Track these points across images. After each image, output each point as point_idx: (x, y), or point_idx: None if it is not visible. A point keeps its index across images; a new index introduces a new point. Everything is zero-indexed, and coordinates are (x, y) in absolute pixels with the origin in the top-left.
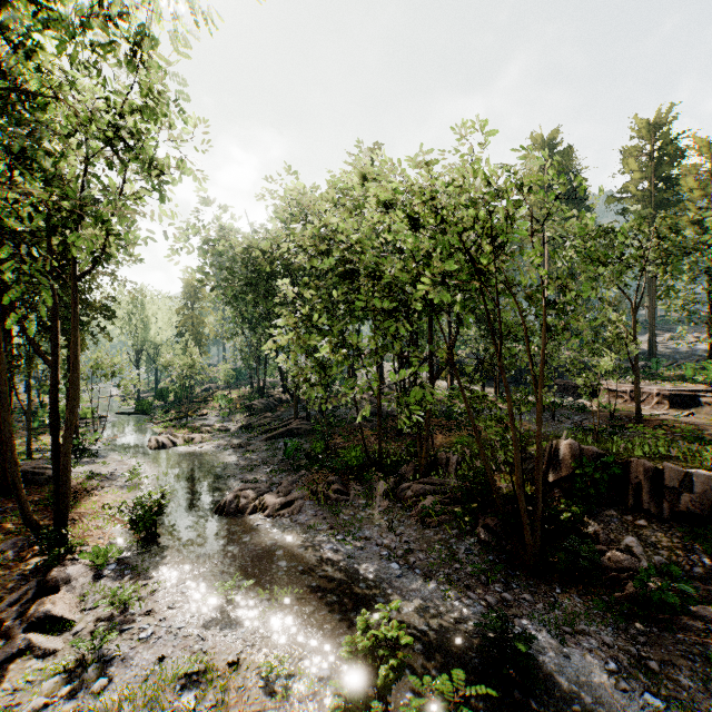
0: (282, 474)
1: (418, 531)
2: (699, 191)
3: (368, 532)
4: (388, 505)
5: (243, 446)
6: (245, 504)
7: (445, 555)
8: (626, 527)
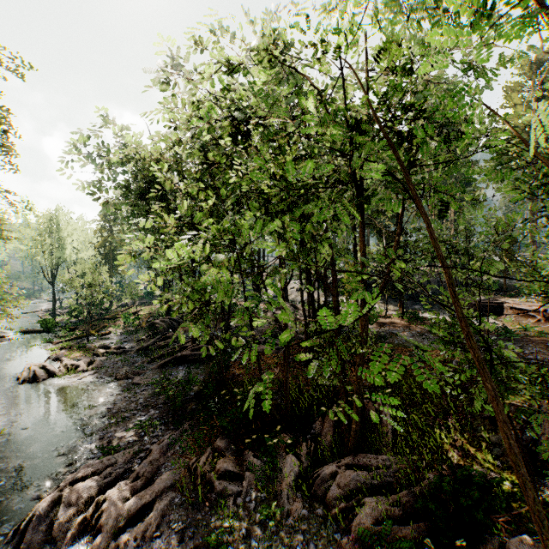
0: (158, 428)
1: None
2: None
3: None
4: (302, 511)
5: (129, 377)
6: (64, 521)
7: None
8: None
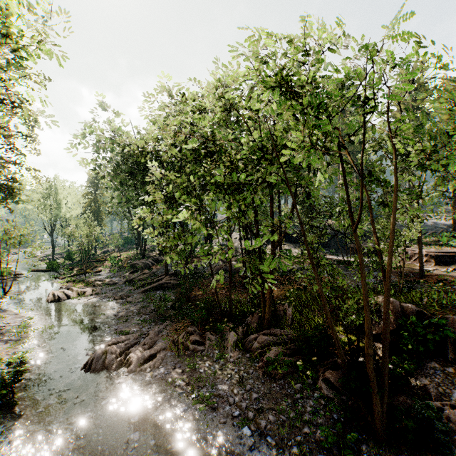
0: (150, 324)
1: (266, 384)
2: (446, 116)
3: (221, 387)
4: (238, 356)
5: (123, 298)
6: (111, 360)
7: (294, 416)
8: (450, 380)
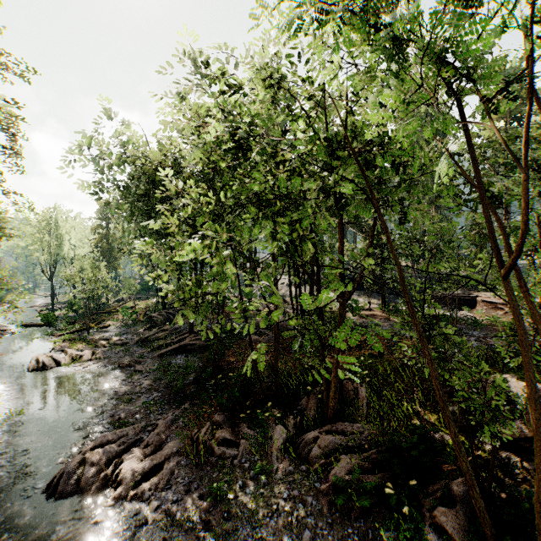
0: (162, 407)
1: (335, 528)
2: None
3: (261, 532)
4: (289, 468)
5: (131, 365)
6: (89, 477)
7: None
8: None
